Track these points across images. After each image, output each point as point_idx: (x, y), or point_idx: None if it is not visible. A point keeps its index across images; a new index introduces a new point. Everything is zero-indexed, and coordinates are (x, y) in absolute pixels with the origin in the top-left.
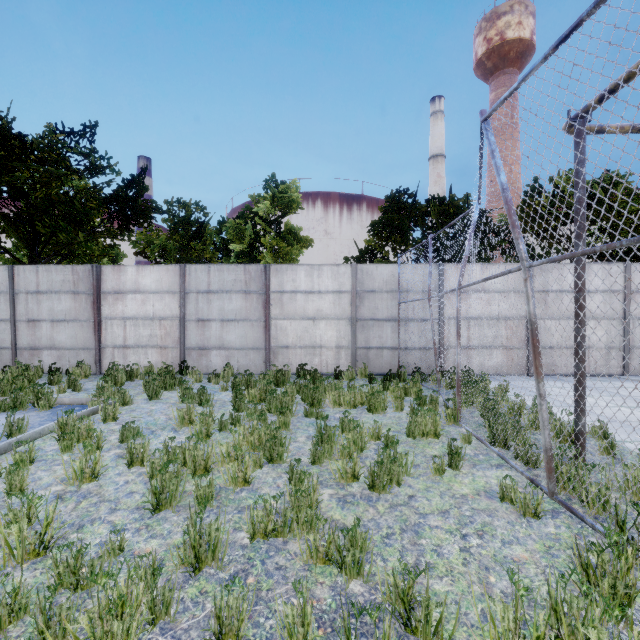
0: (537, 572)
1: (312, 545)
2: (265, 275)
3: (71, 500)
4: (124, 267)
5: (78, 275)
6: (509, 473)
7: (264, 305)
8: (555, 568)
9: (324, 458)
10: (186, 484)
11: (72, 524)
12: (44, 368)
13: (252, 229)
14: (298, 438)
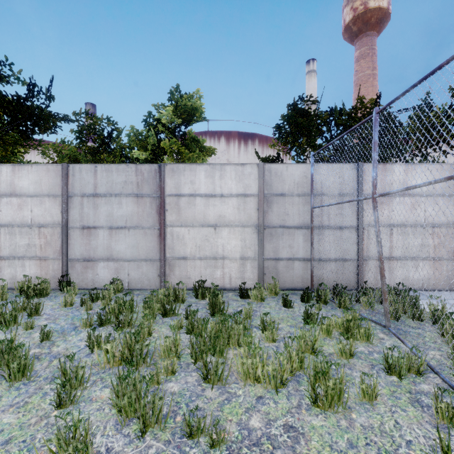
0: None
1: None
2: (159, 176)
3: None
4: None
5: None
6: None
7: (158, 210)
8: None
9: None
10: None
11: None
12: None
13: (156, 137)
14: None
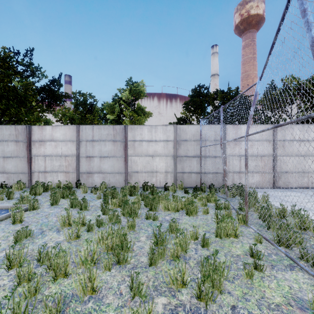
0: None
1: None
2: (125, 131)
3: None
4: (45, 126)
5: (18, 131)
6: (303, 275)
7: (124, 148)
8: None
9: (158, 260)
10: (45, 290)
11: None
12: None
13: (119, 107)
14: (140, 238)
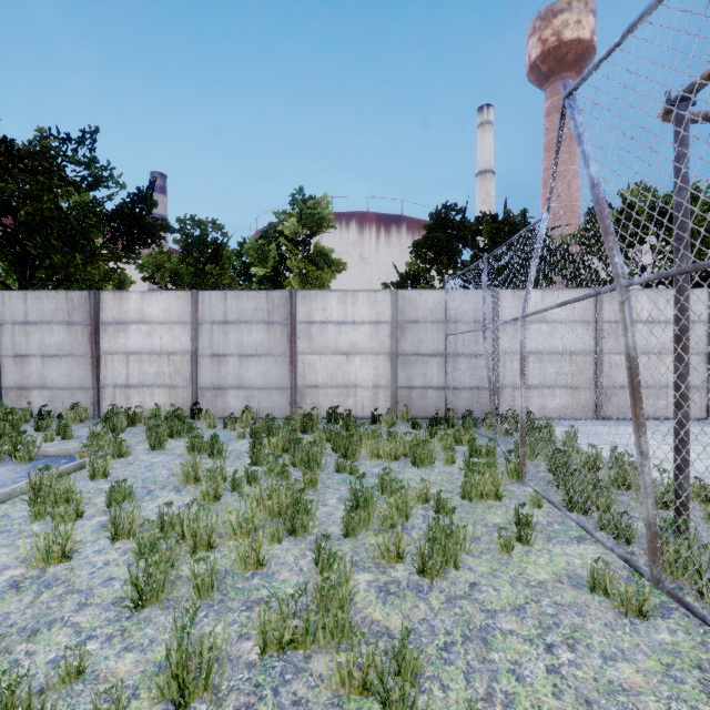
0: (659, 708)
1: (344, 668)
2: (291, 303)
3: (29, 590)
4: (127, 293)
5: (73, 303)
6: (595, 549)
7: (289, 338)
8: (683, 701)
9: (360, 529)
10: (182, 566)
11: (23, 628)
12: (33, 411)
13: (276, 251)
14: (328, 500)
